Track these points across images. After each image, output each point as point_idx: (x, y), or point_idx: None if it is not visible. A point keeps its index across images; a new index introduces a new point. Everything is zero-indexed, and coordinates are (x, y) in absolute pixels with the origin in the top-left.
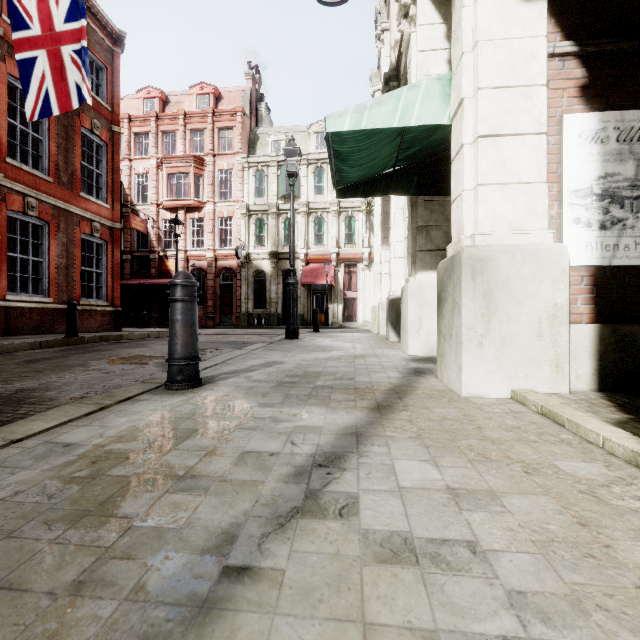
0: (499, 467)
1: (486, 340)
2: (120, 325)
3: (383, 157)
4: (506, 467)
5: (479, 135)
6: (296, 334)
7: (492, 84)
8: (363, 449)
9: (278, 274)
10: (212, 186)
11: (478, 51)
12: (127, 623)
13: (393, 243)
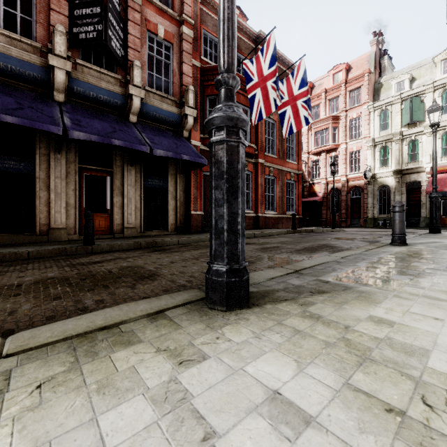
0: None
1: None
2: (301, 225)
3: None
4: None
5: None
6: (438, 230)
7: None
8: None
9: (401, 186)
10: (344, 132)
11: None
12: None
13: None
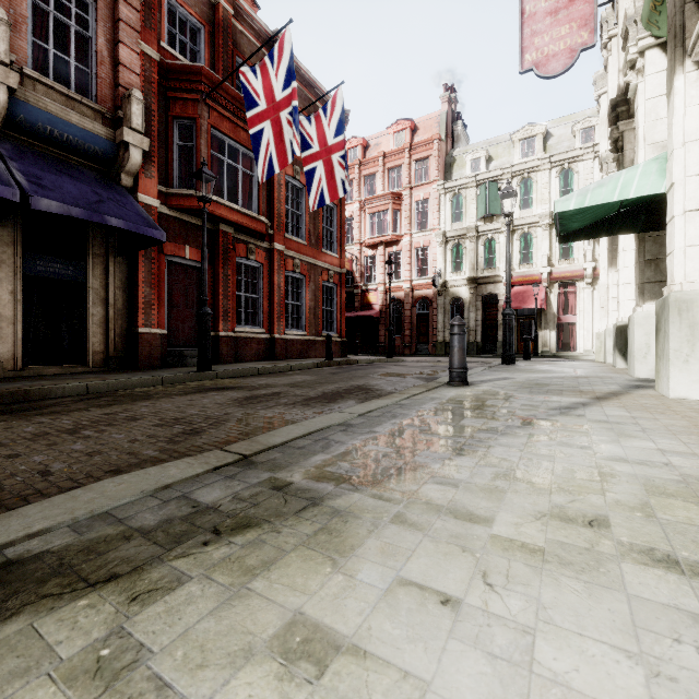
0: (667, 415)
1: (691, 358)
2: (345, 353)
3: (606, 209)
4: (672, 416)
5: (686, 211)
6: (512, 360)
7: (698, 172)
8: (587, 407)
9: (477, 300)
10: (409, 219)
11: (685, 150)
12: (515, 420)
13: (621, 269)
